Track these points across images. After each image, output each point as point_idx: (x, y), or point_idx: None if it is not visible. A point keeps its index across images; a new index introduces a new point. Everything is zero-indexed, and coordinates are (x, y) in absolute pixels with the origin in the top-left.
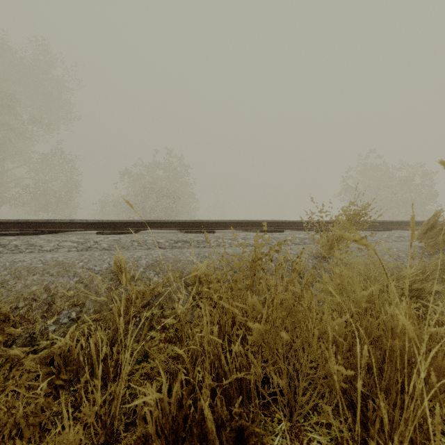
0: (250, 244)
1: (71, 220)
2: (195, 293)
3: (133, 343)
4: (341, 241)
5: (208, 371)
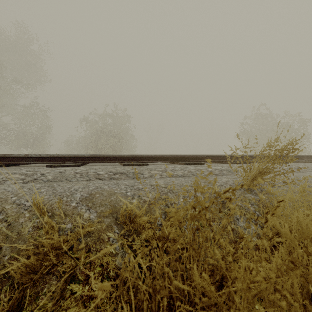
0: (178, 175)
1: (27, 155)
2: (126, 230)
3: (49, 301)
4: (265, 175)
5: None
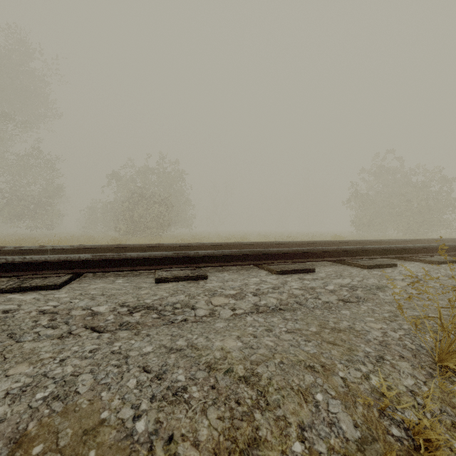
0: (269, 307)
1: None
2: None
3: None
4: None
5: None
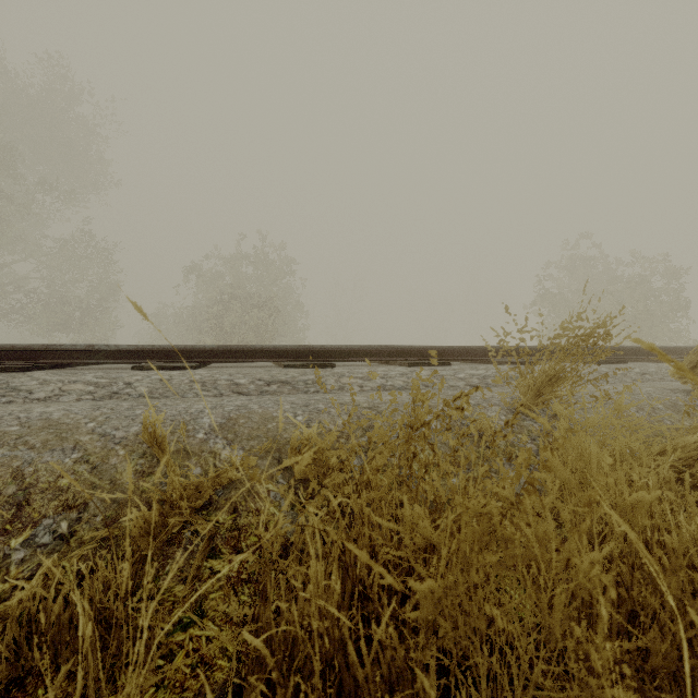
0: (395, 386)
1: (90, 346)
2: (297, 480)
3: (176, 584)
4: (558, 383)
5: (320, 675)
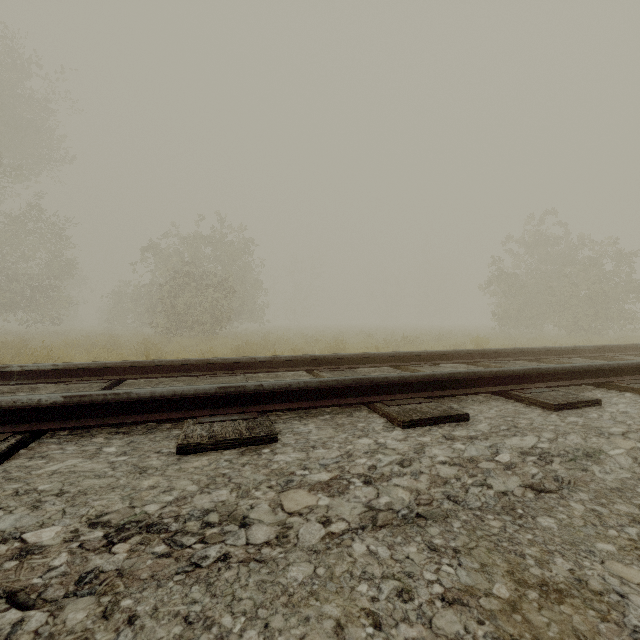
0: (396, 512)
1: None
2: None
3: None
4: None
5: None
